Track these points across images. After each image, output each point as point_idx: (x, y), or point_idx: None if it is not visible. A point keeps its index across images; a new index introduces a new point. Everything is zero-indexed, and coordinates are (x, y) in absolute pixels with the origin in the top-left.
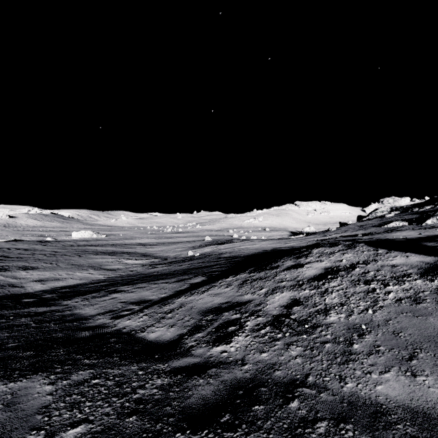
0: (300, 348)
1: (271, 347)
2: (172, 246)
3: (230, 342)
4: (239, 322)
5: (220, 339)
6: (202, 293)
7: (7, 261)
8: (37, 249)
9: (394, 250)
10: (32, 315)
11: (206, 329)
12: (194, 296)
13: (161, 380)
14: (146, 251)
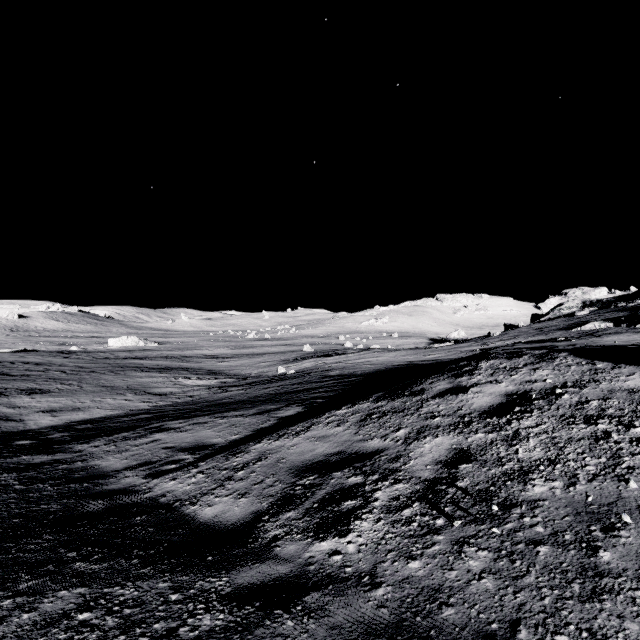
0: (486, 552)
1: (426, 547)
2: (254, 359)
3: (346, 532)
4: (362, 492)
5: (327, 526)
6: (296, 436)
7: (5, 381)
8: (55, 363)
9: (625, 363)
10: (21, 469)
11: (302, 503)
12: (282, 440)
13: (211, 616)
14: (216, 366)
